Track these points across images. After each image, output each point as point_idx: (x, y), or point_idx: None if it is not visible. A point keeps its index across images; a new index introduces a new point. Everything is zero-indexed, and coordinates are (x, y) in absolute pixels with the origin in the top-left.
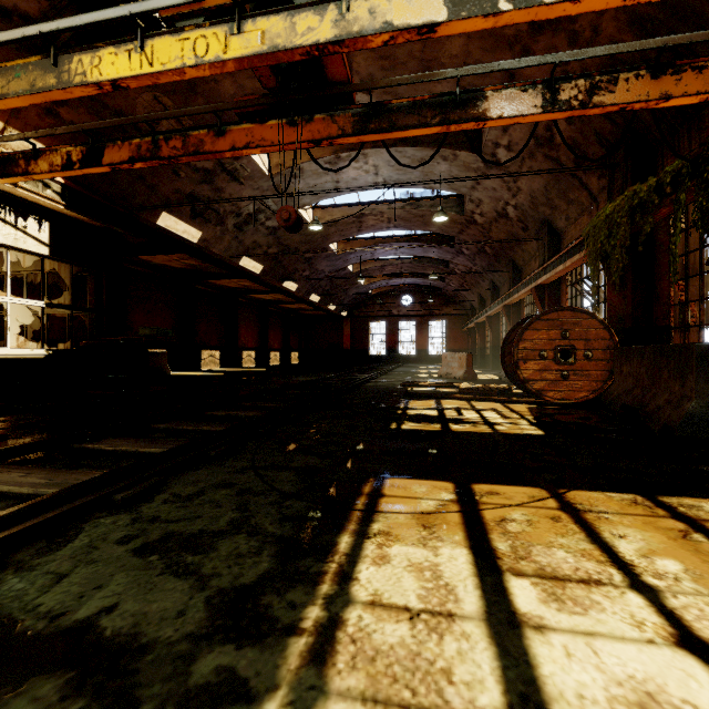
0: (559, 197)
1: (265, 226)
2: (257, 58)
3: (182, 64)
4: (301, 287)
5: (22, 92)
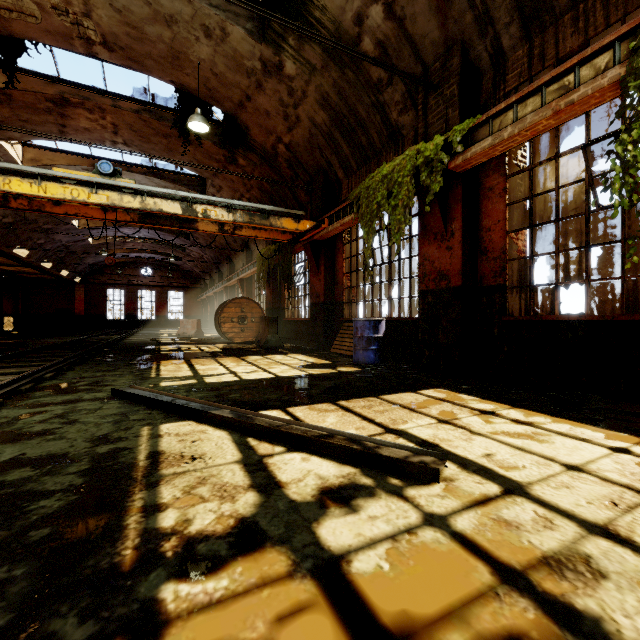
0: None
1: None
2: (105, 205)
3: (64, 198)
4: (33, 253)
5: None
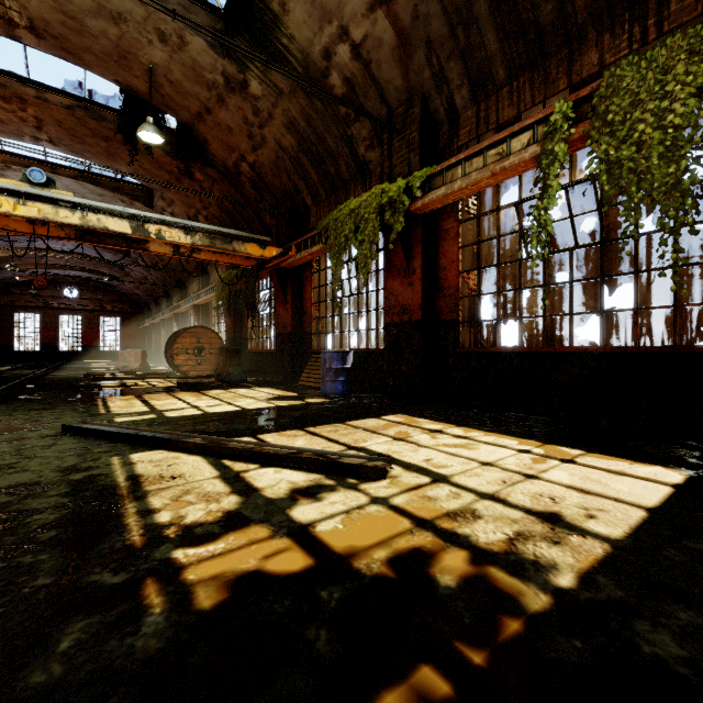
0: None
1: None
2: (35, 219)
3: None
4: None
5: None
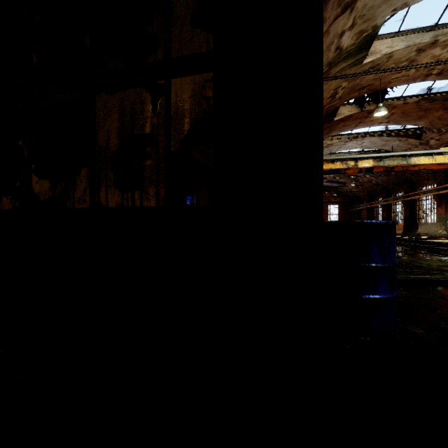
0: None
1: None
2: None
3: (444, 162)
4: None
5: (395, 164)
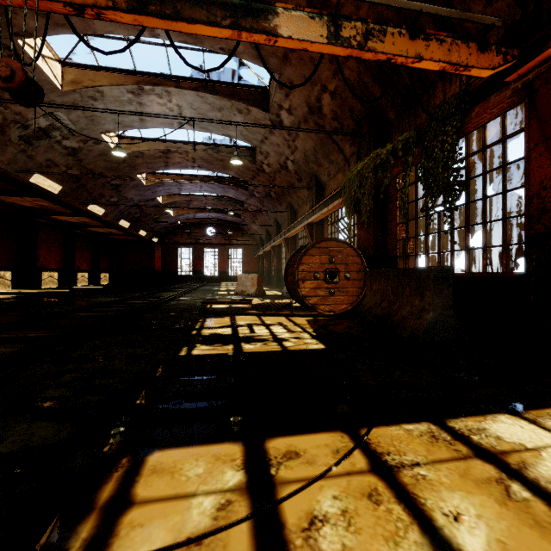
0: (324, 157)
1: (62, 145)
2: None
3: None
4: (109, 212)
5: None
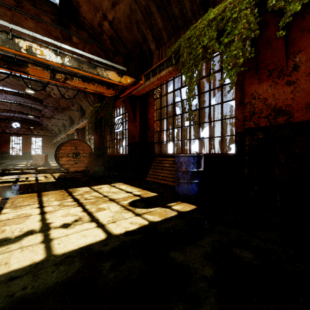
0: (83, 98)
1: None
2: None
3: None
4: None
5: None
